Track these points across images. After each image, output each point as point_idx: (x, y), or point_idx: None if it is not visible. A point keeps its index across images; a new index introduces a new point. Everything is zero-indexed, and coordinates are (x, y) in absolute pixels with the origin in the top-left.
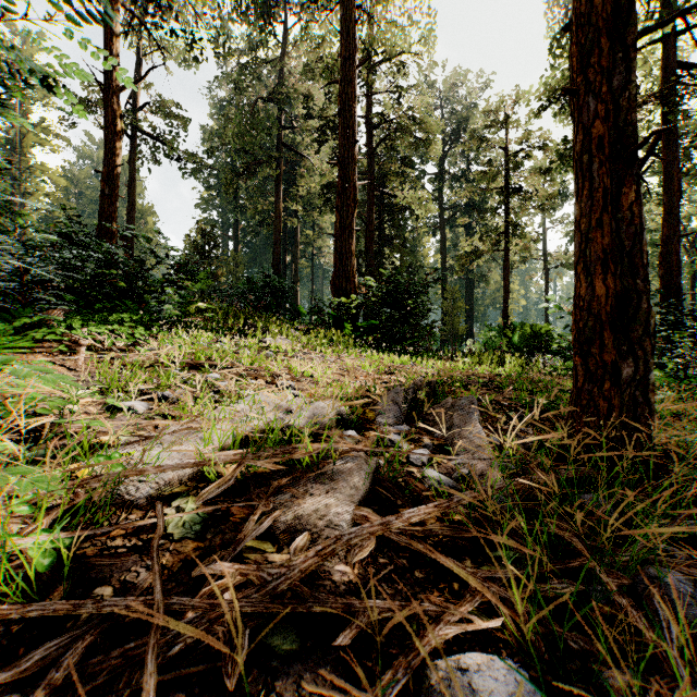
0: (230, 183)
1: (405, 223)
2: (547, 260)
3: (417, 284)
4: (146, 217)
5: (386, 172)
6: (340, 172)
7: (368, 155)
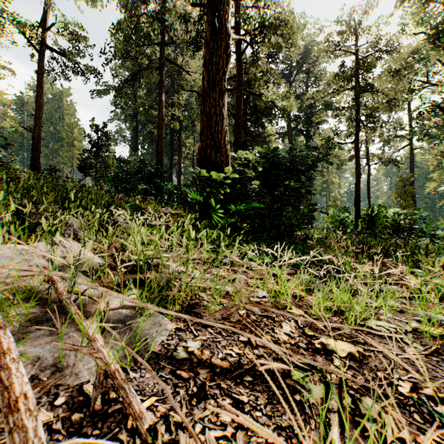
0: (118, 86)
1: (263, 129)
2: (369, 158)
3: (303, 158)
4: (73, 129)
5: (250, 79)
6: (208, 15)
7: (236, 58)
